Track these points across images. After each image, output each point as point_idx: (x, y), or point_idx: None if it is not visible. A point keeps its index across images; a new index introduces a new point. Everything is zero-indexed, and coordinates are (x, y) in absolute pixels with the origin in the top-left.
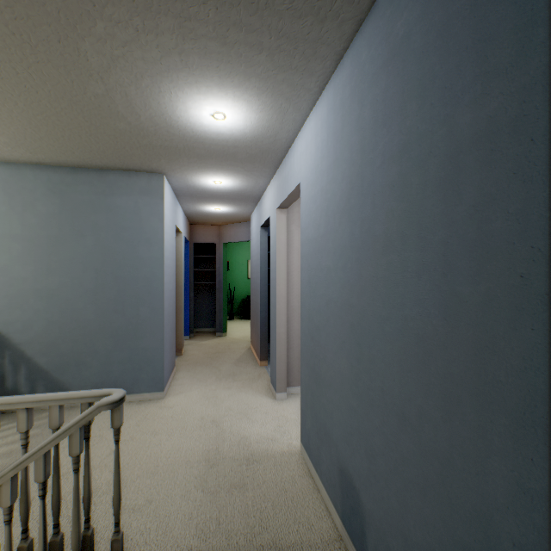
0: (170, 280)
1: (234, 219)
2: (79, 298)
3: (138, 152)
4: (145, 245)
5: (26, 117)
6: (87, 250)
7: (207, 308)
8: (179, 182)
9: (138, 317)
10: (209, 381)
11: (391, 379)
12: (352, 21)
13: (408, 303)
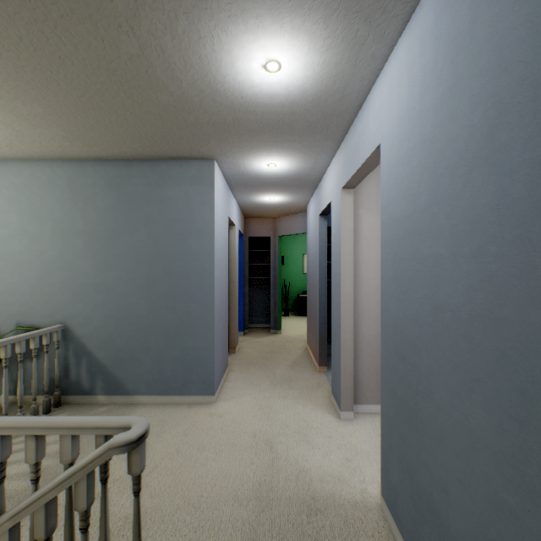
0: (221, 274)
1: (289, 210)
2: (133, 293)
3: (185, 134)
4: (195, 237)
5: (72, 101)
6: (140, 243)
7: (262, 304)
8: (231, 169)
9: (188, 314)
10: (263, 386)
11: None
12: None
13: None
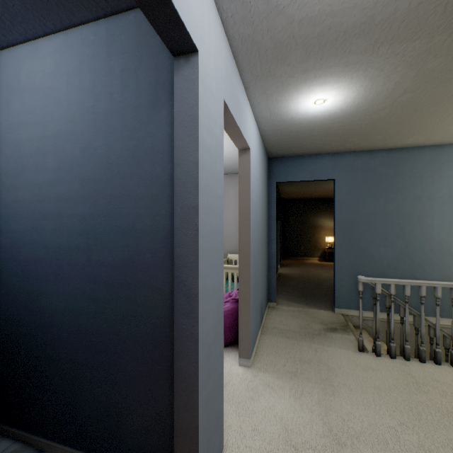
0: None
1: None
2: None
3: None
4: None
5: None
6: None
7: None
8: None
9: None
10: None
11: (264, 252)
12: (266, 142)
13: (265, 232)
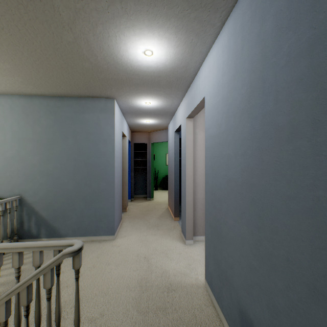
0: (118, 165)
1: (158, 128)
2: (65, 176)
3: (98, 84)
4: (103, 144)
5: (29, 63)
6: (69, 147)
7: (142, 183)
8: (124, 104)
9: (99, 188)
10: (142, 229)
11: (298, 251)
12: None
13: (322, 185)
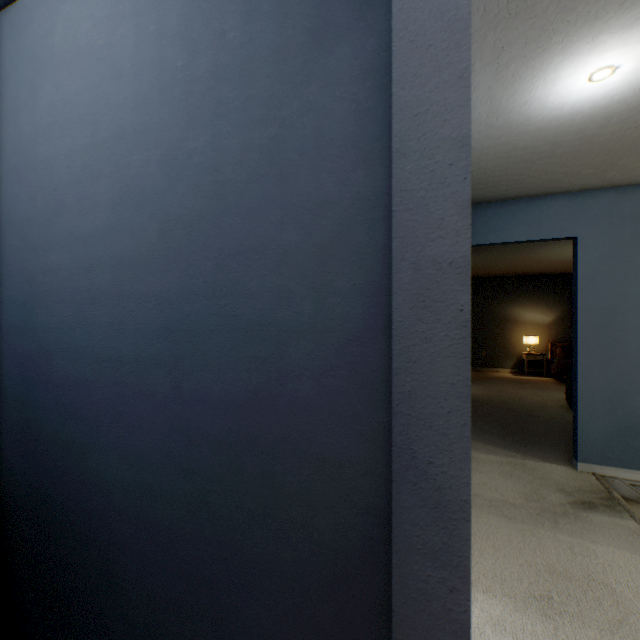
0: None
1: None
2: None
3: None
4: None
5: None
6: None
7: None
8: None
9: None
10: None
11: None
12: None
13: None
